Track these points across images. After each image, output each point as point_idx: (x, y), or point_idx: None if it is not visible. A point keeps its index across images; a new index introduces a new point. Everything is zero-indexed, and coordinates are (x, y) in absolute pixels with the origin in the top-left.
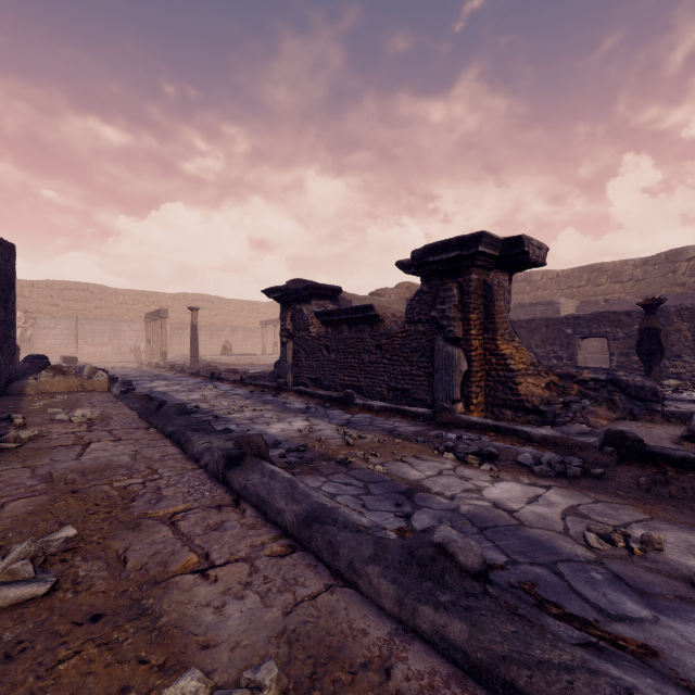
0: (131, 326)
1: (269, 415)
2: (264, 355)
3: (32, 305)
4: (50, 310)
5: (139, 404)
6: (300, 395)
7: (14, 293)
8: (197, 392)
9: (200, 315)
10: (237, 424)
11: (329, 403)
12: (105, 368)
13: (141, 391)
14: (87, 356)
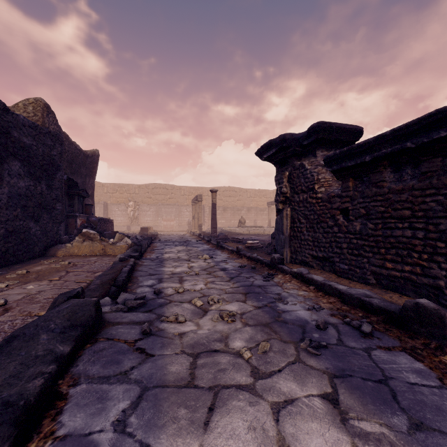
0: (187, 208)
1: (240, 340)
2: (268, 227)
3: (139, 198)
4: (147, 200)
5: (101, 280)
6: (301, 283)
7: (61, 174)
8: (189, 262)
9: (227, 200)
10: (146, 382)
11: (363, 316)
12: (165, 235)
13: (151, 256)
14: (163, 227)
